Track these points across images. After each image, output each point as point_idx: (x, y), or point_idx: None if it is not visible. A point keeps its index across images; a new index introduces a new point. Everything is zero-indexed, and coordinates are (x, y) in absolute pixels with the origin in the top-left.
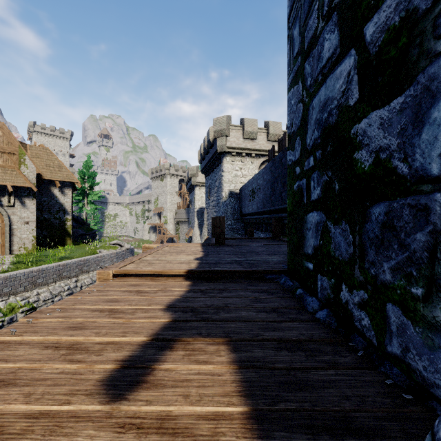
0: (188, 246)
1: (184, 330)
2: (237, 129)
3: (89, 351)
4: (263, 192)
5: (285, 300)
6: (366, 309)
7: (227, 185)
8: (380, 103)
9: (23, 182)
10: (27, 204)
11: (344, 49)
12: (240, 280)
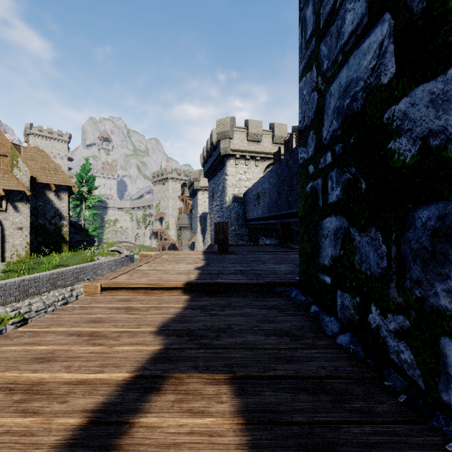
0: (189, 253)
1: (177, 362)
2: (241, 131)
3: (51, 395)
4: (269, 196)
5: (298, 319)
6: (407, 340)
7: (231, 189)
8: (430, 74)
9: (16, 185)
10: (20, 209)
11: (374, 16)
12: (245, 294)
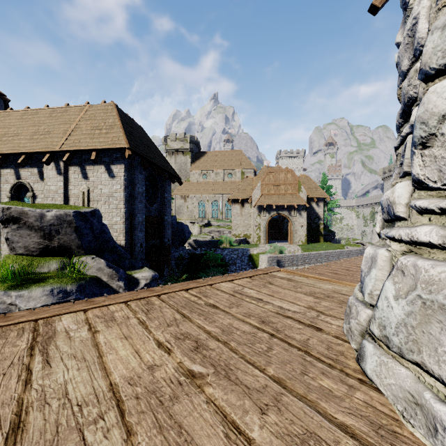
0: None
1: None
2: None
3: None
4: None
5: None
6: None
7: None
8: None
9: (301, 202)
10: (302, 215)
11: None
12: None
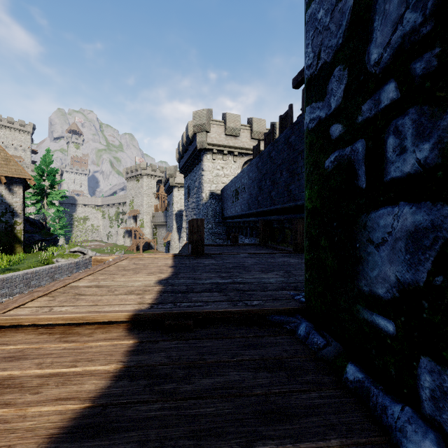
0: (155, 257)
1: None
2: (218, 124)
3: None
4: (248, 192)
5: (330, 399)
6: None
7: (208, 185)
8: None
9: None
10: None
11: None
12: (228, 330)
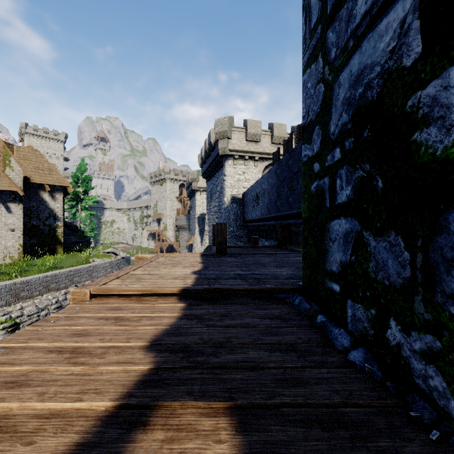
0: (186, 256)
1: (169, 386)
2: (240, 131)
3: (16, 433)
4: (268, 197)
5: (304, 330)
6: (437, 364)
7: (229, 190)
8: None
9: (8, 185)
10: (13, 210)
11: None
12: (246, 301)
